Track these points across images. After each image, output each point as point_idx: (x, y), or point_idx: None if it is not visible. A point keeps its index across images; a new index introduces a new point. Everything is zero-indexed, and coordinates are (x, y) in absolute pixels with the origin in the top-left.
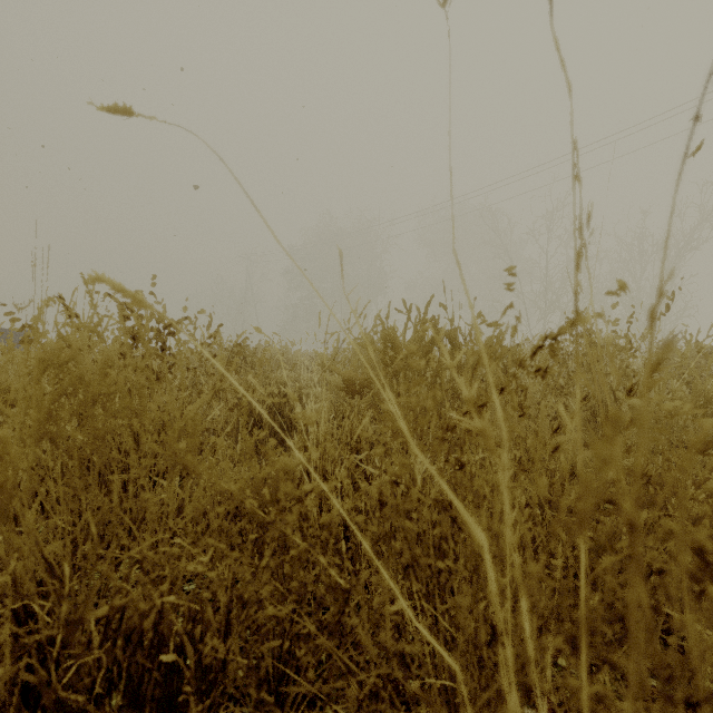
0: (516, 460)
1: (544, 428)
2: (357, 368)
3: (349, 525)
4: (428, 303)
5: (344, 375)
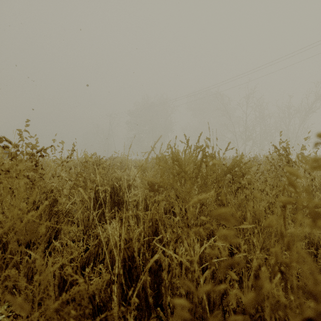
0: (262, 243)
1: (280, 221)
2: (158, 171)
3: (148, 295)
4: (199, 137)
5: (148, 181)
